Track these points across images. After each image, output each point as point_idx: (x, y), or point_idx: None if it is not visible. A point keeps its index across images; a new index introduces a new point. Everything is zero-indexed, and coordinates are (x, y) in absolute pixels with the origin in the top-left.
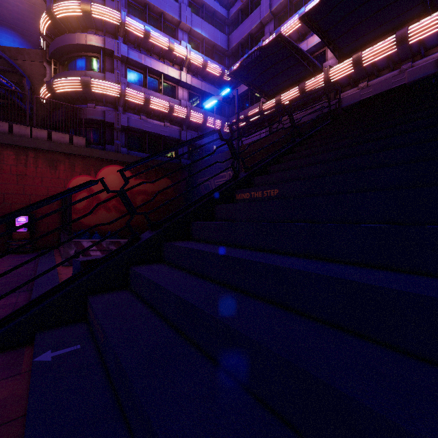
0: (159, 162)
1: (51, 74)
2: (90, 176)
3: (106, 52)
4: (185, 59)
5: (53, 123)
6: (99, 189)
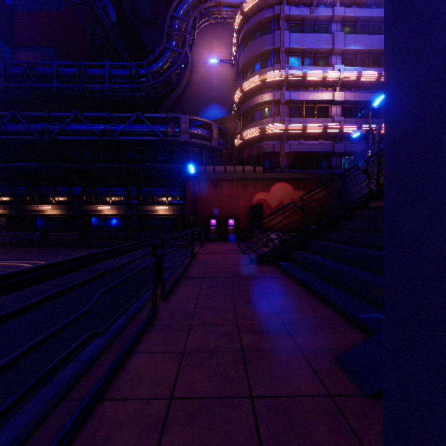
0: (314, 175)
1: (240, 127)
2: (265, 192)
3: (275, 102)
4: (338, 80)
5: (242, 159)
6: (271, 201)
